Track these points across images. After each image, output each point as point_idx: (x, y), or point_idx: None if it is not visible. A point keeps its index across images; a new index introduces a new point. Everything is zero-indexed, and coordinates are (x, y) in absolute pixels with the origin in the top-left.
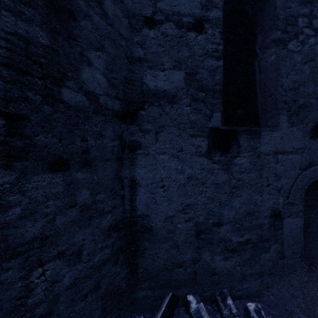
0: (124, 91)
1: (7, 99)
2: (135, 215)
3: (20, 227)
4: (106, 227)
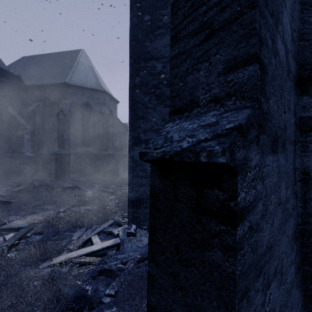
0: (297, 49)
1: (260, 39)
2: (310, 221)
3: (261, 230)
4: (290, 235)
